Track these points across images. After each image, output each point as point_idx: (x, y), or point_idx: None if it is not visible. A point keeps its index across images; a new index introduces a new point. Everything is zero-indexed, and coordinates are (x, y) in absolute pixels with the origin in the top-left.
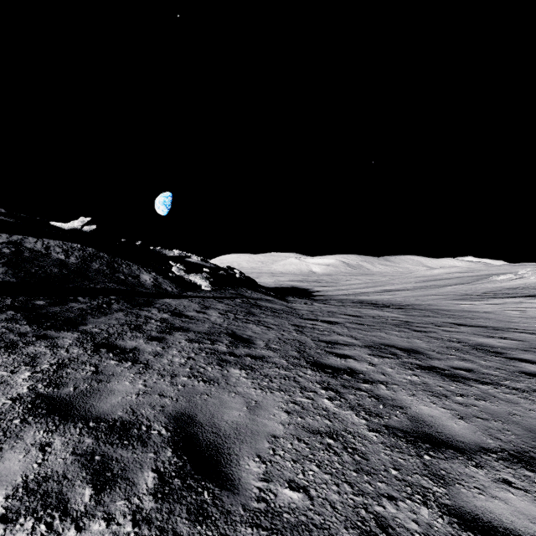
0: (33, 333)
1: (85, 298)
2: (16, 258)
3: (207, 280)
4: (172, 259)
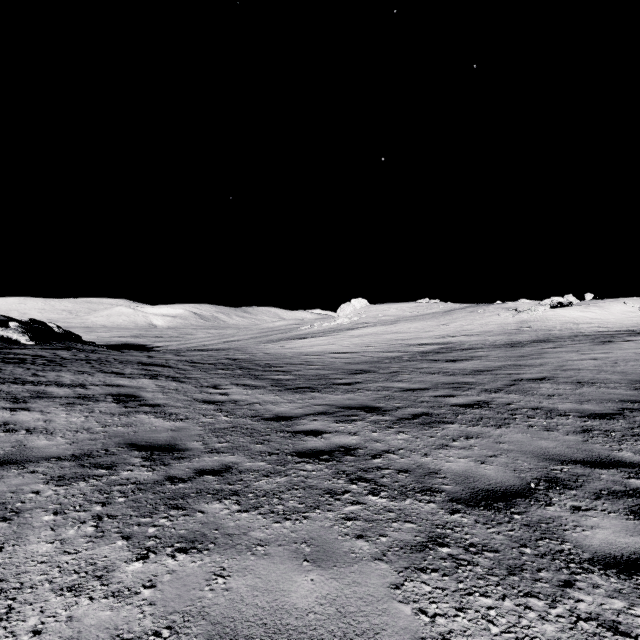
0: None
1: None
2: None
3: (25, 334)
4: None
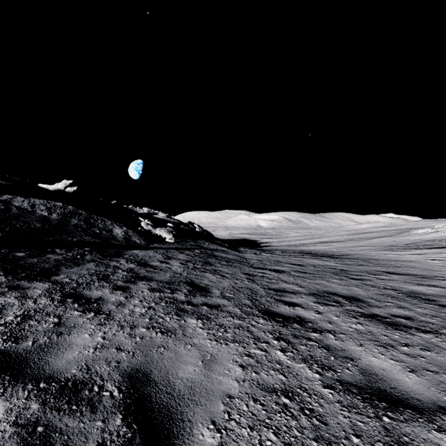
0: (6, 284)
1: (62, 250)
2: (4, 214)
3: (170, 233)
4: (141, 215)
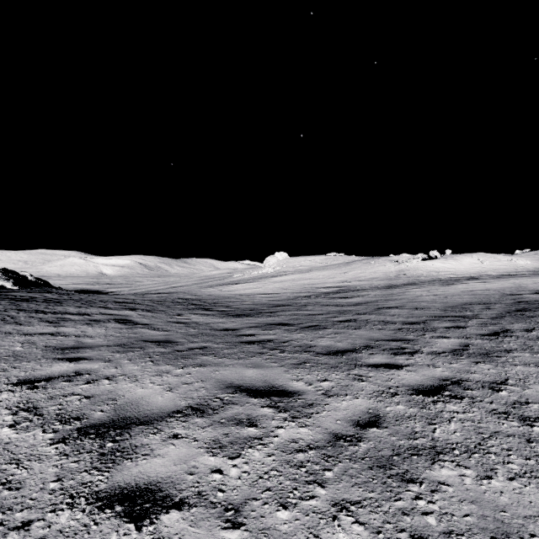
0: None
1: None
2: None
3: (9, 281)
4: None
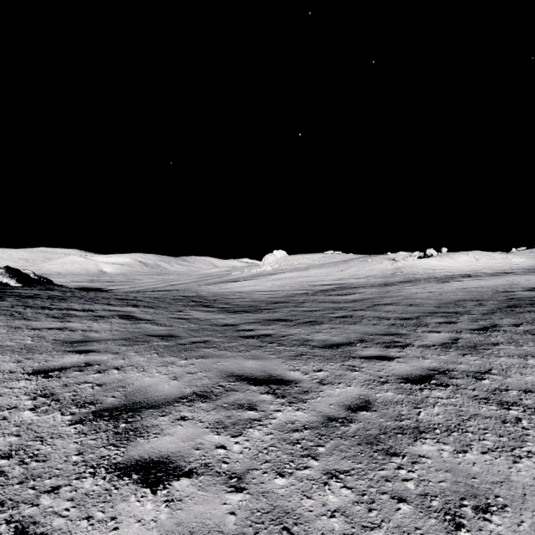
0: None
1: None
2: None
3: (13, 278)
4: None
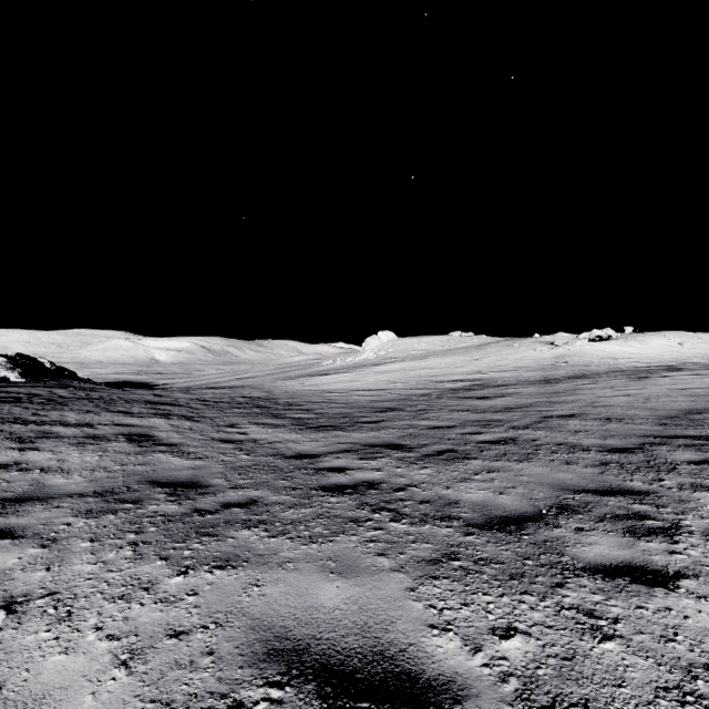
0: None
1: None
2: None
3: (14, 371)
4: None
